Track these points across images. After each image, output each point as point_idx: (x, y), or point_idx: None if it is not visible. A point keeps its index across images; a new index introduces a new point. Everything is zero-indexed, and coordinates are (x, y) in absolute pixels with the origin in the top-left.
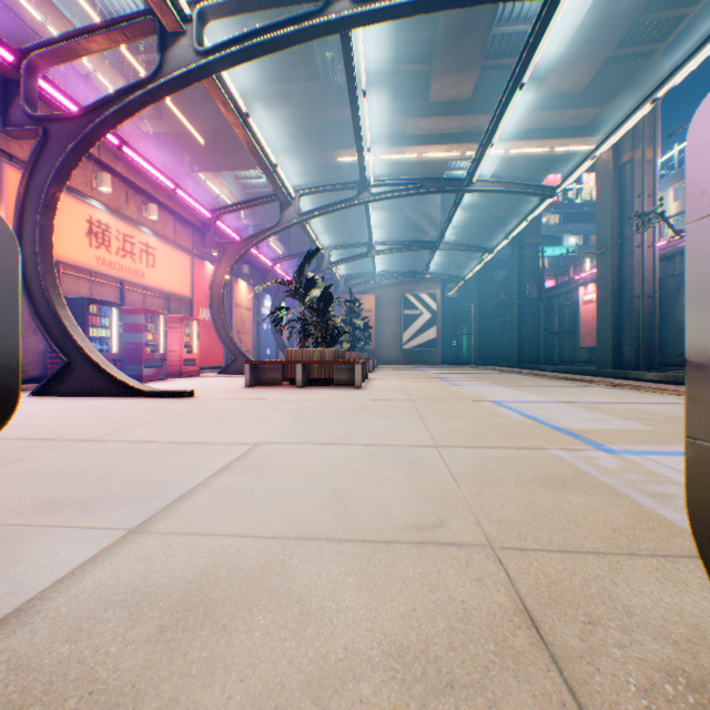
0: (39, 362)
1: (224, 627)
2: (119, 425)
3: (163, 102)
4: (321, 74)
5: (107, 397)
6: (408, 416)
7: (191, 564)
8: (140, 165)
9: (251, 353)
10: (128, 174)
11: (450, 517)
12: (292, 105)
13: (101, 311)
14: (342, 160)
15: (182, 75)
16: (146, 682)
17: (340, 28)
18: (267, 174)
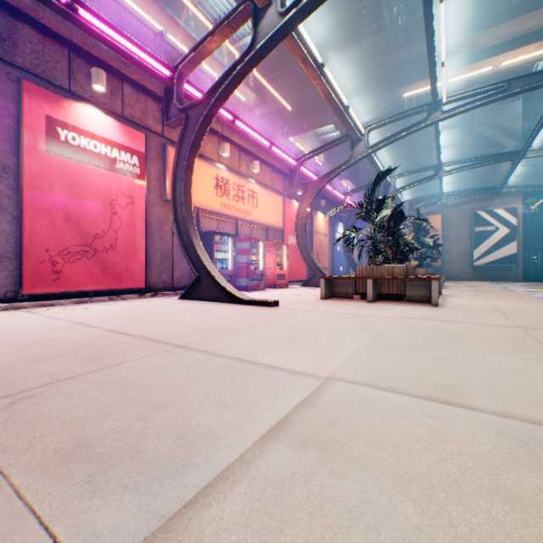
0: (187, 276)
1: None
2: (211, 331)
3: (265, 92)
4: (386, 24)
5: (219, 303)
6: (537, 356)
7: None
8: (246, 133)
9: (326, 270)
10: (239, 142)
11: None
12: (360, 61)
13: (221, 240)
14: (407, 95)
15: (268, 39)
16: None
17: None
18: (339, 117)
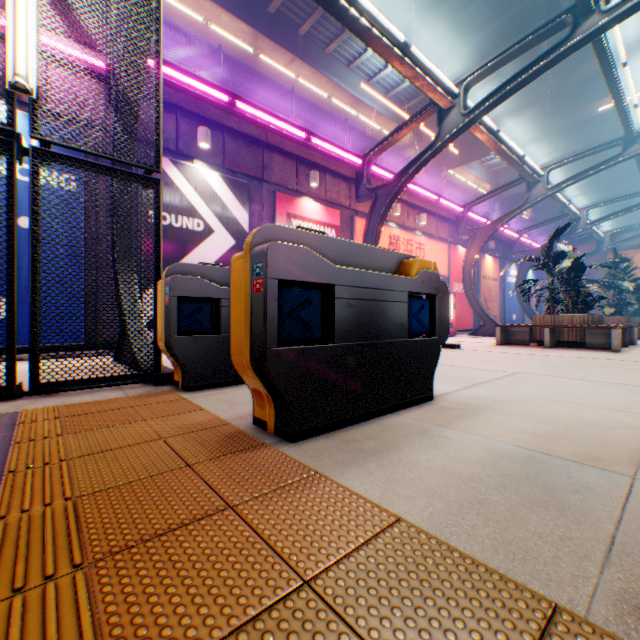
0: None
1: (512, 405)
2: None
3: (422, 128)
4: None
5: None
6: None
7: (494, 395)
8: (416, 192)
9: (495, 318)
10: (407, 199)
11: (639, 408)
12: (538, 80)
13: None
14: (603, 108)
15: (451, 135)
16: (492, 406)
17: (586, 41)
18: (513, 166)
